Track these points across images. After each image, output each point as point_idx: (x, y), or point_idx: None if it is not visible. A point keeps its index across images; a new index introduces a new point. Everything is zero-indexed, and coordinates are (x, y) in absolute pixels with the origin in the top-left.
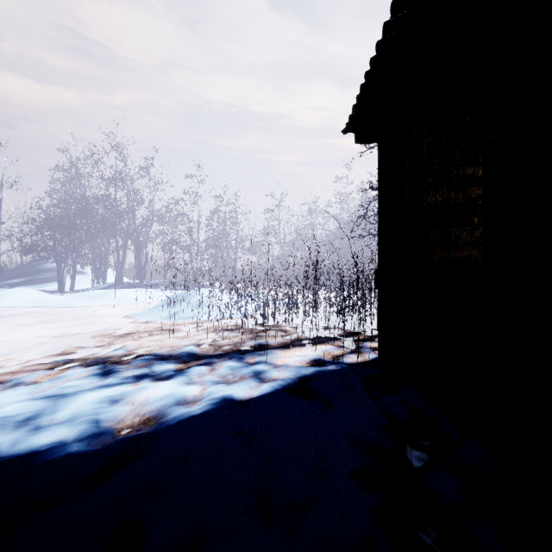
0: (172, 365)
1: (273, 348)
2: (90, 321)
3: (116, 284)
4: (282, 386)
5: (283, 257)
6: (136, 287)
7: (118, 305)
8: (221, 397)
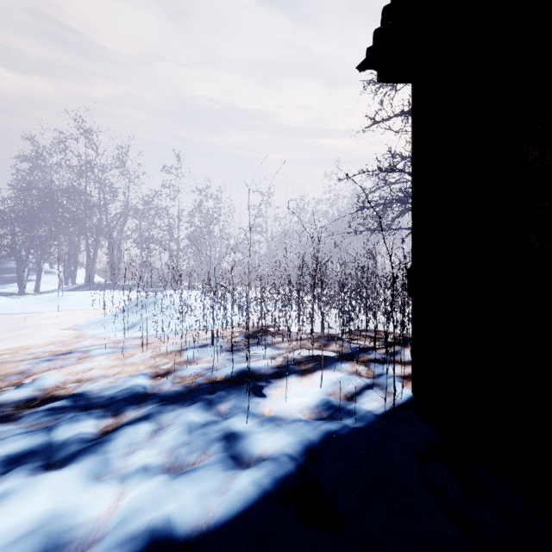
0: (91, 424)
1: (258, 379)
2: (25, 334)
3: (86, 285)
4: (273, 486)
5: (270, 256)
6: (108, 288)
7: (77, 311)
8: (143, 537)
